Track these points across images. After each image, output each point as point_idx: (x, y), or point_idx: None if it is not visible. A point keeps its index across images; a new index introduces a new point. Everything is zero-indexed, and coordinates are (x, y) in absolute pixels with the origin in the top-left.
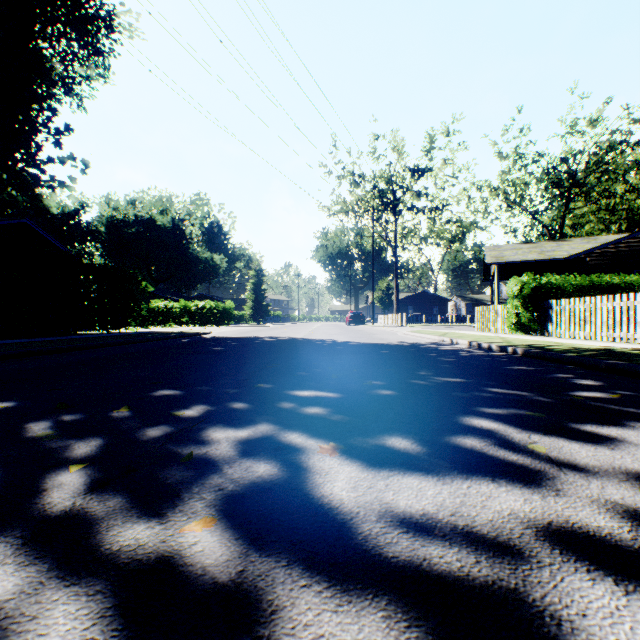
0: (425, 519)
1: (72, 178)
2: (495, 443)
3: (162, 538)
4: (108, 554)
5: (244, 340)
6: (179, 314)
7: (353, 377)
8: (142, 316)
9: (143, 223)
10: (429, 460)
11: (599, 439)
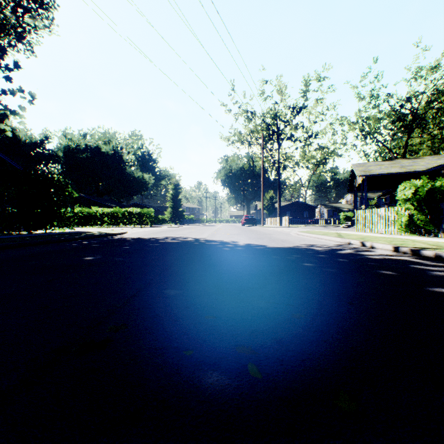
0: None
1: (21, 107)
2: None
3: None
4: None
5: (144, 242)
6: (112, 217)
7: None
8: (67, 218)
9: (91, 150)
10: None
11: None
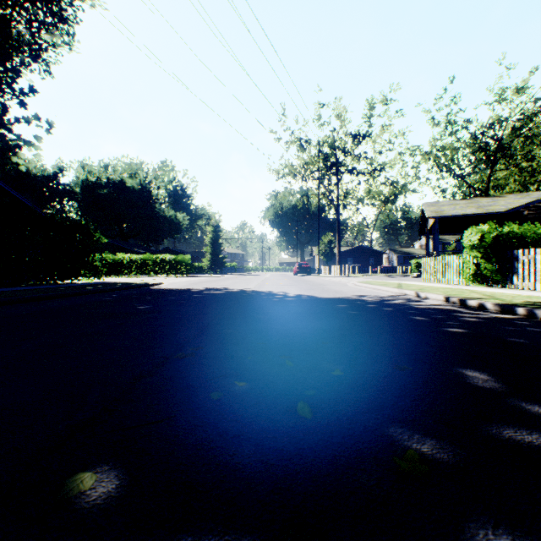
0: None
1: (38, 137)
2: None
3: None
4: None
5: (187, 293)
6: (141, 265)
7: (346, 407)
8: (95, 267)
9: (114, 185)
10: None
11: None
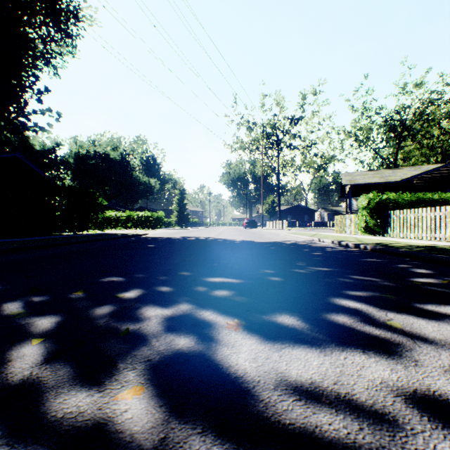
0: (313, 387)
1: (50, 124)
2: (361, 320)
3: (99, 405)
4: (53, 421)
5: (171, 239)
6: (125, 221)
7: (250, 267)
8: (99, 222)
9: (100, 157)
10: (312, 334)
11: (440, 316)
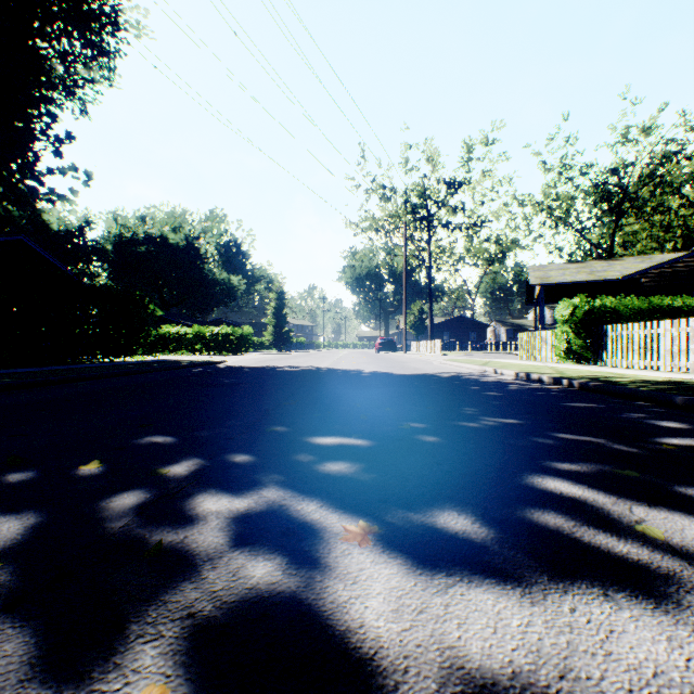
0: (519, 688)
1: (74, 191)
2: (588, 522)
3: None
4: None
5: (261, 370)
6: (192, 341)
7: (386, 418)
8: (149, 343)
9: (154, 241)
10: (502, 554)
11: None
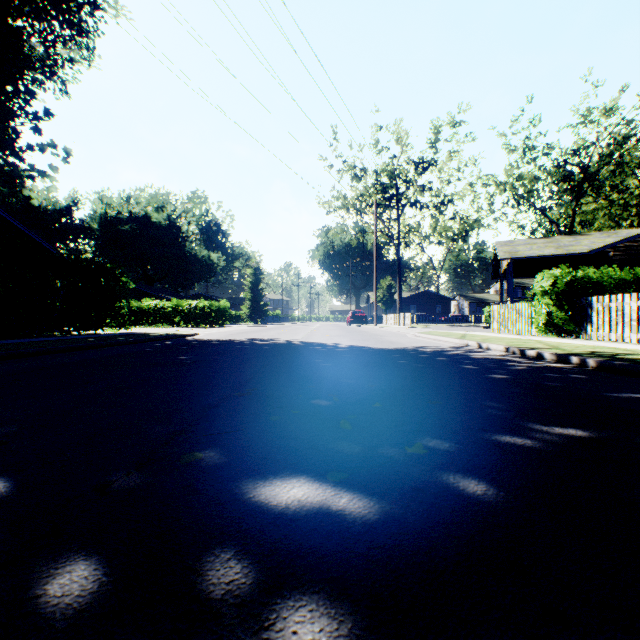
0: None
1: (53, 167)
2: None
3: None
4: None
5: (229, 344)
6: (171, 314)
7: (379, 424)
8: (122, 316)
9: (138, 220)
10: None
11: None
